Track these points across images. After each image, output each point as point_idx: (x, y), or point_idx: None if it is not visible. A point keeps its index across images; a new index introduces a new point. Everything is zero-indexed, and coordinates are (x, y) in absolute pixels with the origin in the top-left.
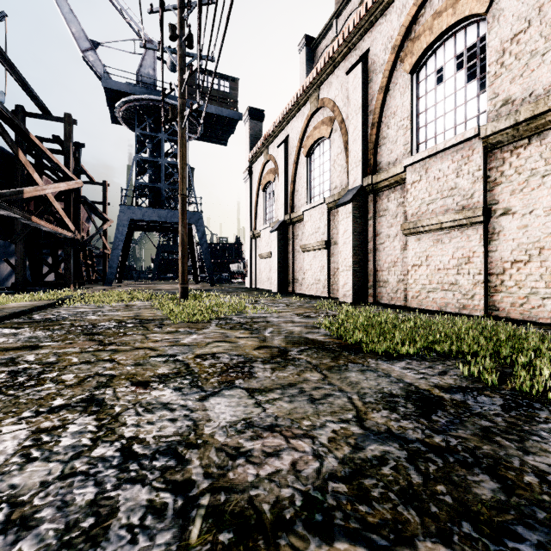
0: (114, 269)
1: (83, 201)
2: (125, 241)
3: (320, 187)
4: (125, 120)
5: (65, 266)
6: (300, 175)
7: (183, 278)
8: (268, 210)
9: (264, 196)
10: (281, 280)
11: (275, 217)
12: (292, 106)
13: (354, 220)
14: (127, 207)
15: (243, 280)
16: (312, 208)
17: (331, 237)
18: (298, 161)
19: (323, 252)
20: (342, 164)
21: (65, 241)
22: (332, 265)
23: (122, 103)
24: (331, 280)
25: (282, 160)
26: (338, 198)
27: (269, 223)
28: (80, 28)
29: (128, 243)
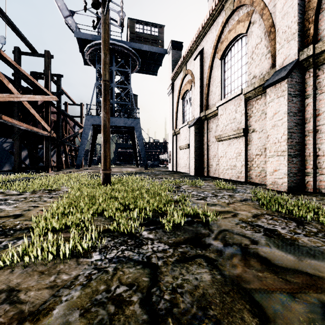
0: (81, 158)
1: (62, 113)
2: (92, 140)
3: (235, 83)
4: (91, 61)
5: (45, 155)
6: (214, 77)
7: (105, 164)
8: (185, 113)
9: (183, 103)
10: (198, 165)
11: (191, 117)
12: (207, 20)
13: (289, 99)
14: (90, 116)
15: (167, 165)
16: (227, 102)
17: (249, 125)
18: (212, 66)
19: (239, 140)
20: (262, 52)
21: (45, 138)
22: (250, 152)
23: (88, 48)
24: (249, 166)
25: (198, 68)
26: (260, 84)
27: (187, 121)
28: (63, 3)
29: (94, 141)
